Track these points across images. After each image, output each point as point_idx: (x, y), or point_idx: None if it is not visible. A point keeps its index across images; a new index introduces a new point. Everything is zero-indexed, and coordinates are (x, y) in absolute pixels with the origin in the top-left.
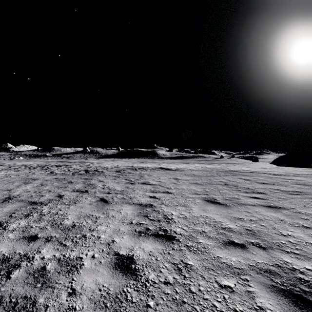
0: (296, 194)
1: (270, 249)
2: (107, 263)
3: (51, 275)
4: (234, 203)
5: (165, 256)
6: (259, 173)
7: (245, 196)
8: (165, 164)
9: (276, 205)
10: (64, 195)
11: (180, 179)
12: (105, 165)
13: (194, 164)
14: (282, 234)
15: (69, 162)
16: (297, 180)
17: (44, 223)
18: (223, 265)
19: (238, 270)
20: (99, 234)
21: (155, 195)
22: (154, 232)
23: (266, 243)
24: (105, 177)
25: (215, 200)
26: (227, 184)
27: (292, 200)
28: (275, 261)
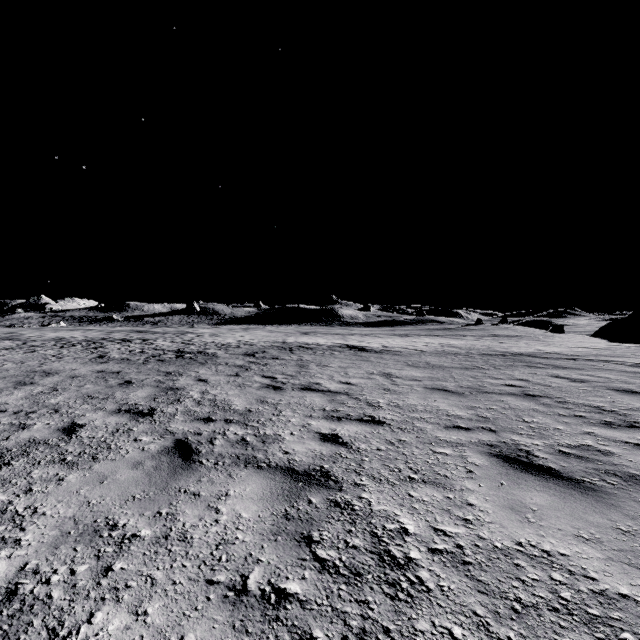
0: None
1: None
2: None
3: None
4: (606, 474)
5: None
6: (593, 362)
7: (619, 442)
8: (355, 338)
9: None
10: (84, 425)
11: (397, 375)
12: (226, 341)
13: (420, 338)
14: None
15: (155, 333)
16: None
17: None
18: None
19: None
20: None
21: (338, 429)
22: None
23: None
24: (215, 370)
25: (530, 455)
26: (530, 392)
27: None
28: None
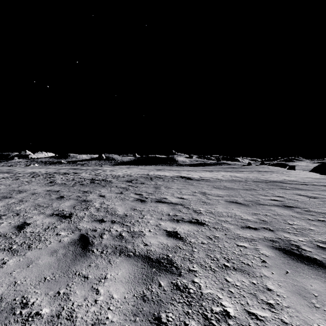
0: None
1: None
2: None
3: None
4: None
5: None
6: (317, 186)
7: None
8: (185, 172)
9: None
10: (30, 223)
11: (209, 193)
12: (117, 173)
13: (219, 172)
14: None
15: (82, 169)
16: None
17: None
18: None
19: None
20: None
21: (177, 228)
22: None
23: None
24: (110, 190)
25: (300, 249)
26: (286, 204)
27: None
28: None
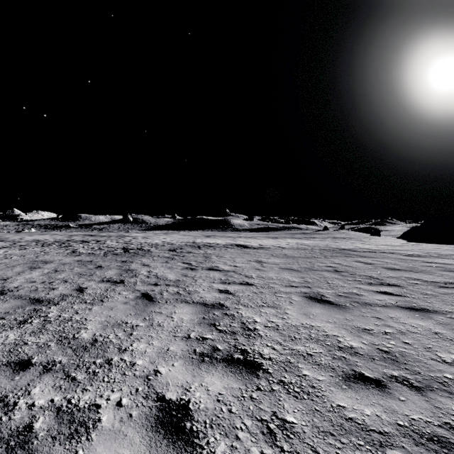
0: (449, 288)
1: (429, 391)
2: (142, 417)
3: (39, 444)
4: (354, 302)
5: (245, 404)
6: (385, 253)
7: (369, 291)
8: (242, 239)
9: (421, 307)
10: (87, 287)
11: (265, 262)
12: (154, 241)
13: (285, 239)
14: (444, 361)
15: (102, 236)
16: (446, 264)
17: (46, 337)
18: (349, 425)
19: (379, 436)
20: (134, 357)
21: (228, 288)
22: (226, 354)
23: (419, 377)
24: (152, 259)
25: (323, 296)
26: (338, 270)
27: (445, 297)
28: (443, 417)
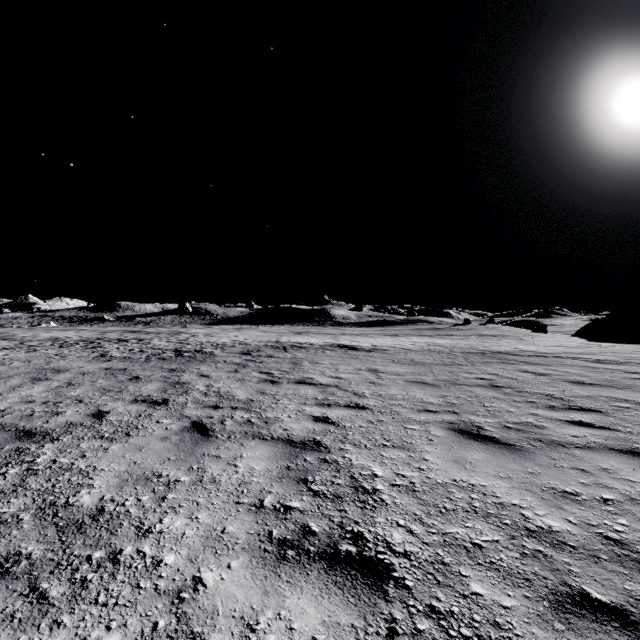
0: None
1: None
2: None
3: None
4: (534, 440)
5: None
6: (562, 359)
7: (554, 420)
8: (347, 337)
9: None
10: (110, 411)
11: (383, 371)
12: (220, 340)
13: (409, 337)
14: None
15: (148, 333)
16: None
17: (21, 502)
18: None
19: None
20: (161, 548)
21: (328, 413)
22: (326, 544)
23: None
24: (215, 367)
25: (480, 429)
26: (496, 384)
27: None
28: None
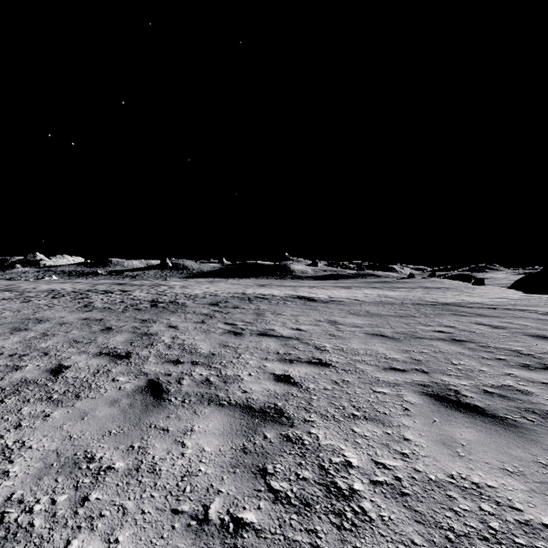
0: None
1: None
2: None
3: None
4: (526, 412)
5: None
6: (511, 311)
7: (536, 383)
8: (305, 289)
9: None
10: (70, 366)
11: (341, 322)
12: (194, 292)
13: (361, 289)
14: None
15: (133, 285)
16: None
17: None
18: None
19: None
20: None
21: (290, 371)
22: None
23: None
24: (184, 317)
25: (459, 394)
26: (456, 337)
27: None
28: None
